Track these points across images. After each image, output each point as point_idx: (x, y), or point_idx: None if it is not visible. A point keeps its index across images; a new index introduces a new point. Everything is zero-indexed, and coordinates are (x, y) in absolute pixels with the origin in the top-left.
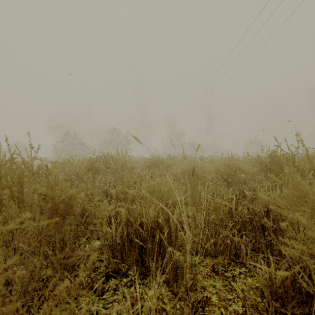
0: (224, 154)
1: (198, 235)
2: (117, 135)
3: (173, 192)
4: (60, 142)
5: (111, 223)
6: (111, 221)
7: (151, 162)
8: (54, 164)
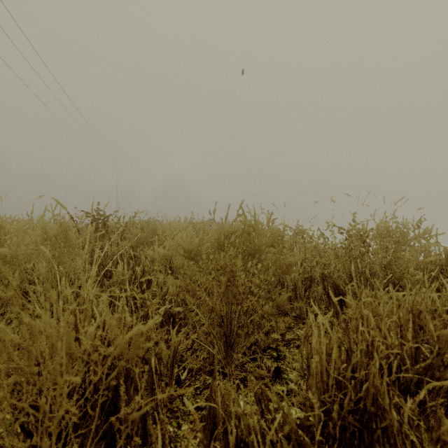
0: None
1: None
2: None
3: None
4: None
5: None
6: None
7: None
8: None
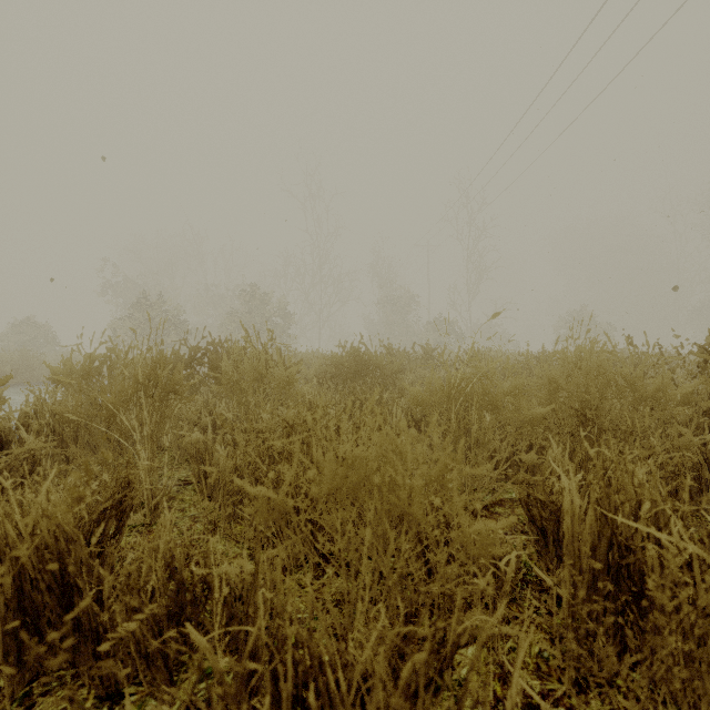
0: (508, 347)
1: (547, 667)
2: (261, 303)
3: (455, 496)
4: (125, 319)
5: (187, 614)
6: (185, 607)
7: (344, 364)
8: (53, 371)
